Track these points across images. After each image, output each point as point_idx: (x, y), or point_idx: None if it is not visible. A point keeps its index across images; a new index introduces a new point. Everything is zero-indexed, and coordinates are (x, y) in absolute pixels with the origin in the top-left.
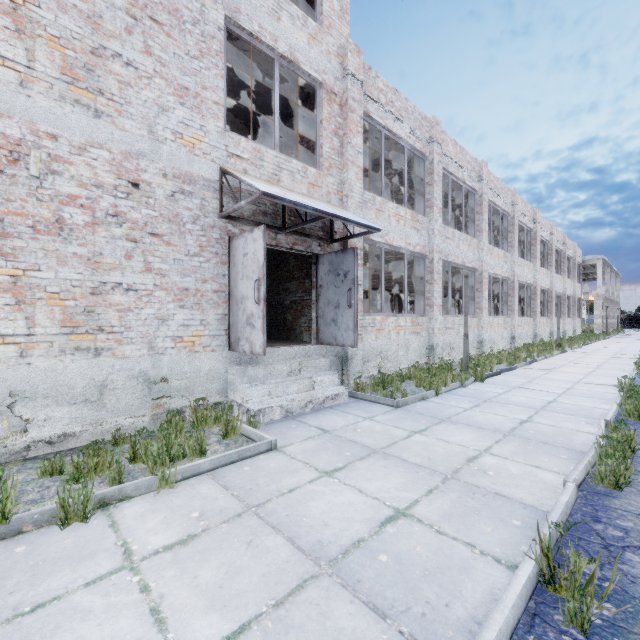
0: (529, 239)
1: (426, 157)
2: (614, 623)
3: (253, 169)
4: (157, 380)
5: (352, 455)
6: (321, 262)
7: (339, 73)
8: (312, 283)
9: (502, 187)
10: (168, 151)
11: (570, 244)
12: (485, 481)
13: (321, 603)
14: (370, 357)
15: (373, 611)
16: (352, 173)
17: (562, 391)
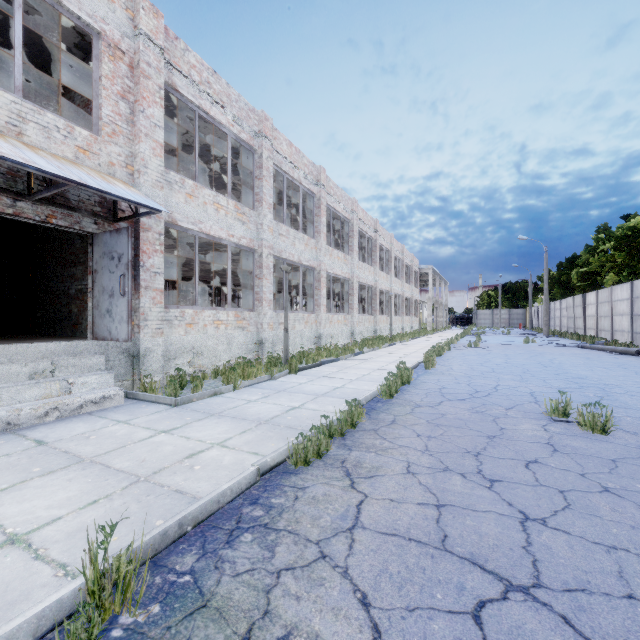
0: (371, 246)
1: (256, 150)
2: (137, 630)
3: None
4: None
5: (40, 470)
6: (96, 243)
7: (129, 29)
8: (89, 267)
9: (342, 195)
10: None
11: (408, 254)
12: (180, 478)
13: None
14: (177, 353)
15: None
16: (146, 147)
17: (357, 377)
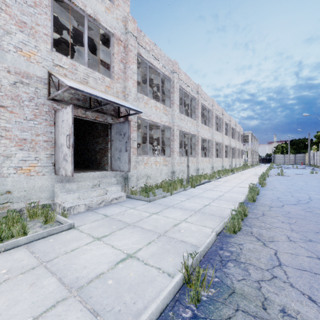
0: (220, 122)
1: (171, 79)
2: (212, 298)
3: (70, 74)
4: (3, 192)
5: (116, 228)
6: (112, 128)
7: (123, 30)
8: (108, 139)
9: (208, 97)
10: (11, 57)
11: (238, 126)
12: (178, 235)
13: (62, 314)
14: (141, 177)
15: (92, 313)
16: (130, 83)
17: (227, 191)
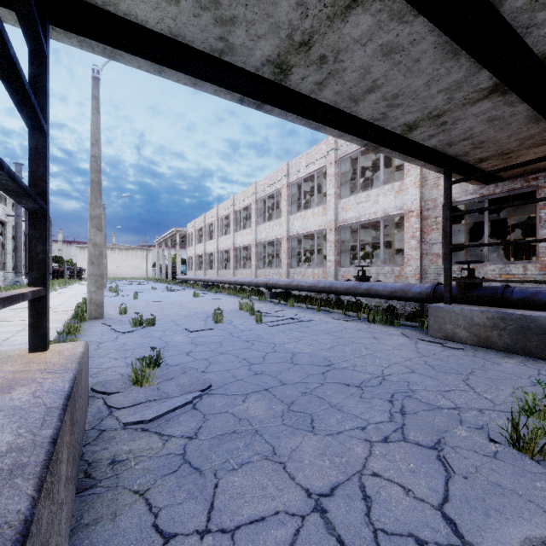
0: None
1: None
2: None
3: None
4: None
5: None
6: None
7: None
8: None
9: None
10: None
11: None
12: None
13: None
14: None
15: None
16: None
17: None
